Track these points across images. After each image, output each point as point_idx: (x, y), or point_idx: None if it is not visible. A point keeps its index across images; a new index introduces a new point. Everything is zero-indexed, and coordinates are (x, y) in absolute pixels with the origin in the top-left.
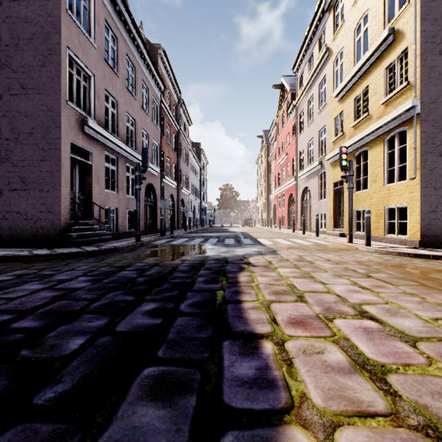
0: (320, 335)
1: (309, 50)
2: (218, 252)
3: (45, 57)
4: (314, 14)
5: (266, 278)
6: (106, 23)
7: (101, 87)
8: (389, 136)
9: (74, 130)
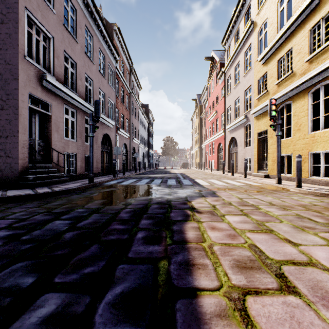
0: None
1: (236, 26)
2: (162, 194)
3: (3, 15)
4: None
5: (218, 233)
6: None
7: (60, 48)
8: (314, 89)
9: (33, 83)
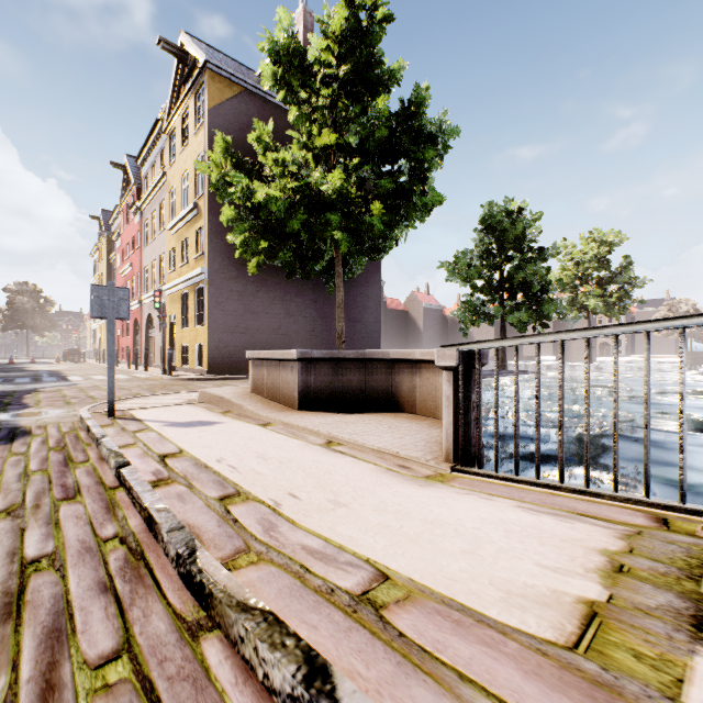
0: (59, 401)
1: (153, 156)
2: (5, 388)
3: None
4: (153, 126)
5: (48, 395)
6: None
7: None
8: (198, 287)
9: None
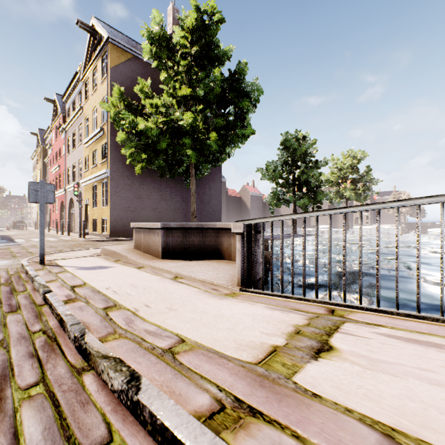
0: (8, 255)
1: (73, 95)
2: None
3: None
4: (74, 76)
5: (0, 251)
6: None
7: None
8: (103, 182)
9: None
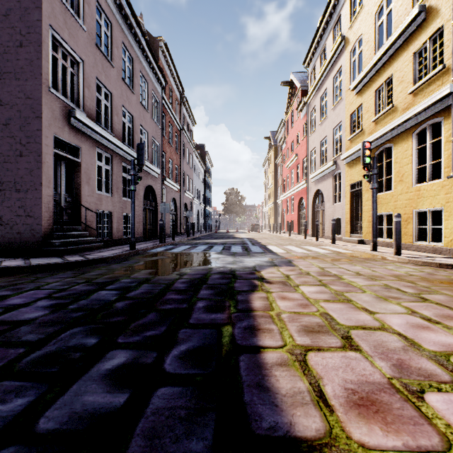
0: (421, 443)
1: (322, 42)
2: (224, 263)
3: (23, 36)
4: (328, 1)
5: (288, 302)
6: (98, 5)
7: (92, 75)
8: (419, 129)
9: (59, 122)
